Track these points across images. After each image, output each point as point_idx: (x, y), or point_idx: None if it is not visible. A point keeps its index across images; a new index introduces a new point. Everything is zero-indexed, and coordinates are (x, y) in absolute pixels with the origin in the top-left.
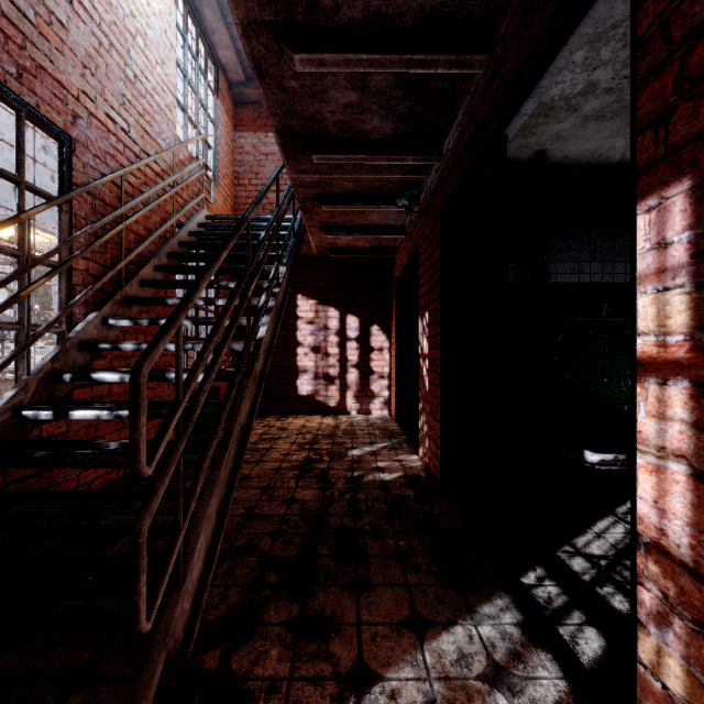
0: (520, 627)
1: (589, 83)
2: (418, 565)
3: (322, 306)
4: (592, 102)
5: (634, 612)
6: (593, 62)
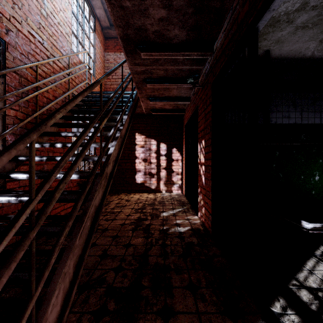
0: None
1: (303, 2)
2: (204, 296)
3: (148, 138)
4: (302, 16)
5: None
6: None
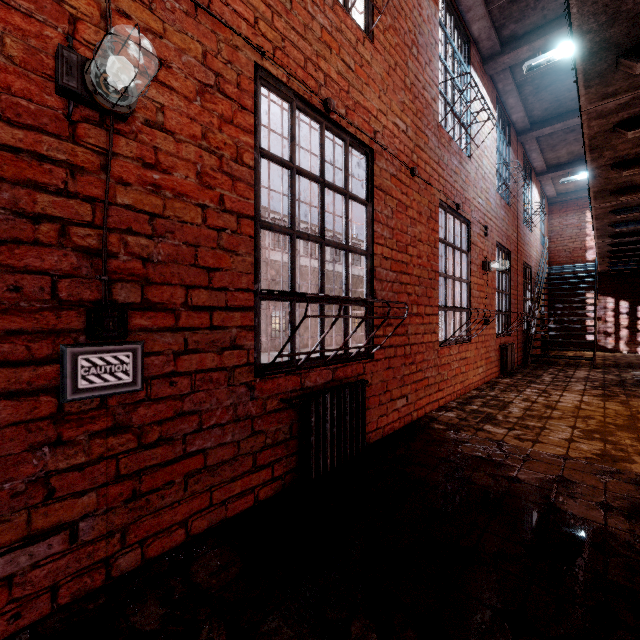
0: None
1: None
2: None
3: (602, 297)
4: None
5: None
6: None
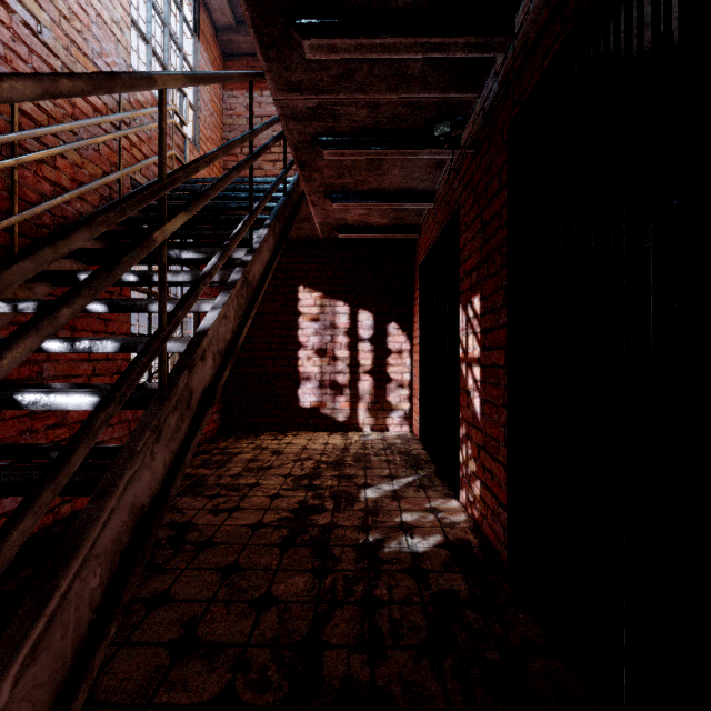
0: None
1: None
2: None
3: (329, 299)
4: None
5: None
6: None
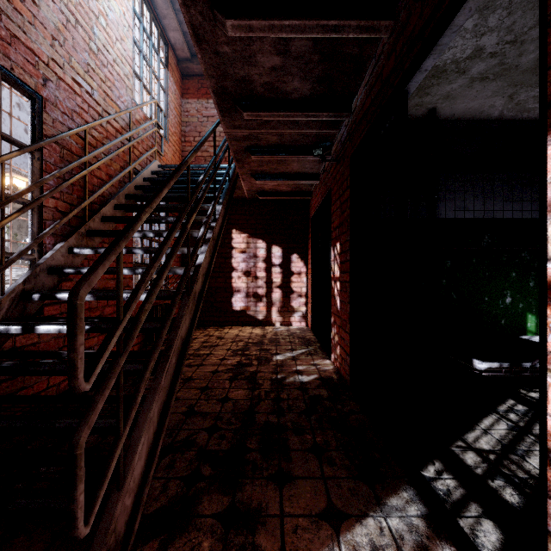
0: (425, 519)
1: (476, 47)
2: (333, 459)
3: (252, 238)
4: (478, 65)
5: (543, 523)
6: (481, 28)
